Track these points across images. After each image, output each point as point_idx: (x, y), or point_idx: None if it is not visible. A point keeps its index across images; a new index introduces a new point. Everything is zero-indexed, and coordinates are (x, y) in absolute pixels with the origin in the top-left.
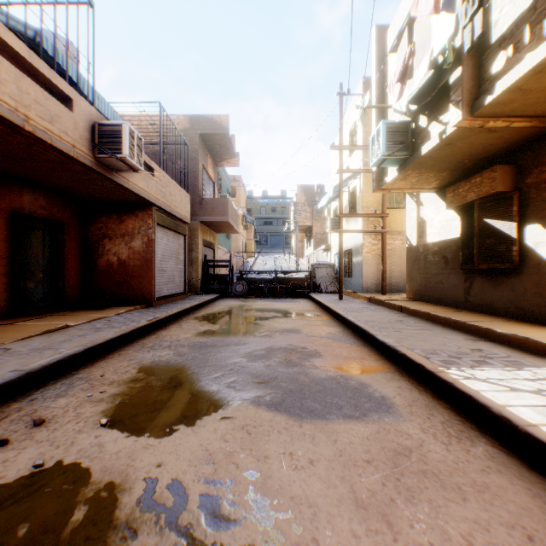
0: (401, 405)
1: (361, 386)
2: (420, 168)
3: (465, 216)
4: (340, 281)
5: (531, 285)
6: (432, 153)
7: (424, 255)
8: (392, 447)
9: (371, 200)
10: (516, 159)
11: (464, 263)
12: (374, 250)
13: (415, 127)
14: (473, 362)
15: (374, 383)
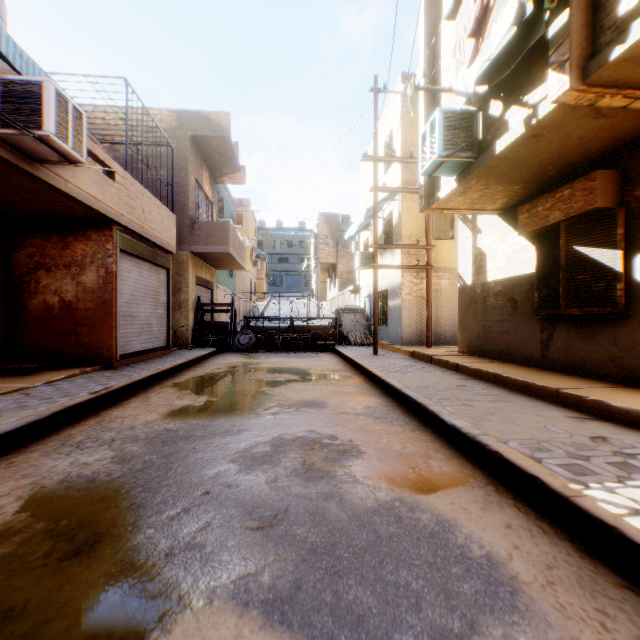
0: (532, 582)
1: (441, 528)
2: (488, 176)
3: (543, 244)
4: (375, 330)
5: None
6: (510, 151)
7: (483, 297)
8: None
9: (412, 229)
10: (621, 164)
11: (542, 306)
12: (416, 291)
13: (482, 118)
14: (612, 466)
15: (461, 517)
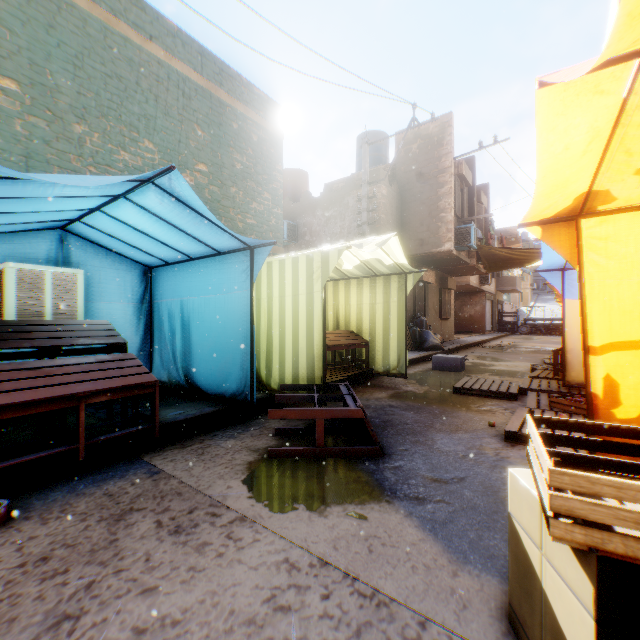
0: None
1: None
2: None
3: None
4: None
5: None
6: None
7: None
8: None
9: None
10: None
11: None
12: None
13: None
14: None
15: None
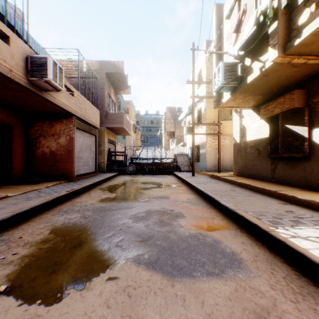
0: (248, 260)
1: (215, 243)
2: (245, 92)
3: (272, 123)
4: (193, 164)
5: (317, 167)
6: (254, 81)
7: (244, 148)
8: (251, 308)
9: (211, 115)
10: (307, 87)
11: (271, 153)
12: (213, 145)
13: (242, 66)
14: (291, 221)
15: (224, 239)
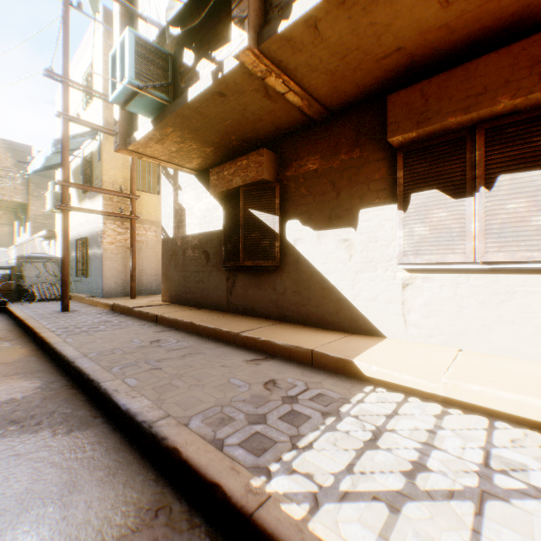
0: None
1: None
2: (183, 128)
3: (229, 205)
4: (65, 282)
5: (293, 283)
6: (201, 103)
7: (183, 249)
8: None
9: (116, 175)
10: (279, 150)
11: (228, 259)
12: (121, 241)
13: (177, 65)
14: (286, 422)
15: None
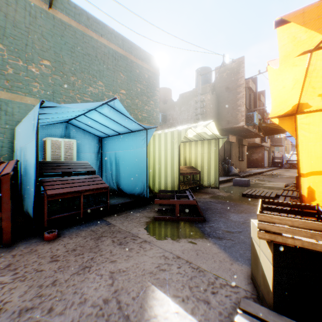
0: None
1: None
2: None
3: None
4: None
5: None
6: None
7: None
8: None
9: None
10: None
11: None
12: None
13: None
14: None
15: None
